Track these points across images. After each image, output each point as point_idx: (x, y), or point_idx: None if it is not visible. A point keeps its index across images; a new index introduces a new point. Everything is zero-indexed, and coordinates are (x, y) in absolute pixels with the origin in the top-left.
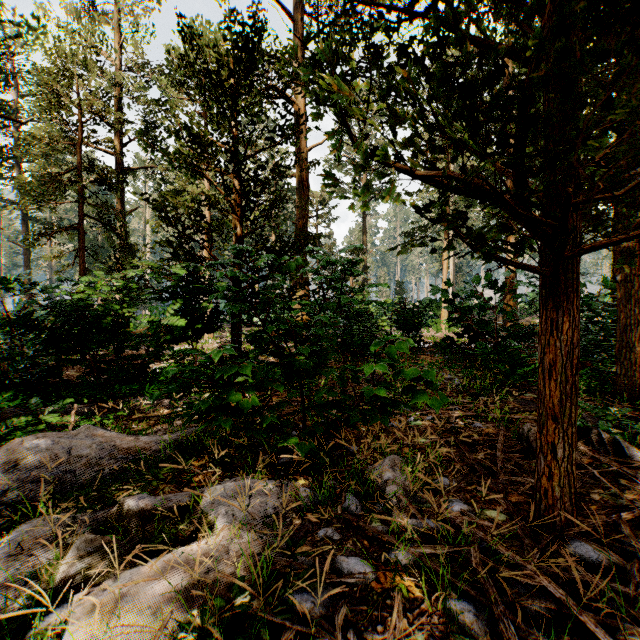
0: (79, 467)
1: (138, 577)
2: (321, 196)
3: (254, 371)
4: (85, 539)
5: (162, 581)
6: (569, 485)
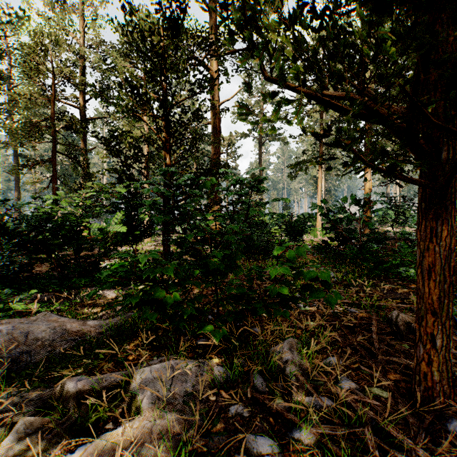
0: (35, 348)
1: None
2: (229, 139)
3: (176, 271)
4: (26, 421)
5: None
6: (446, 370)
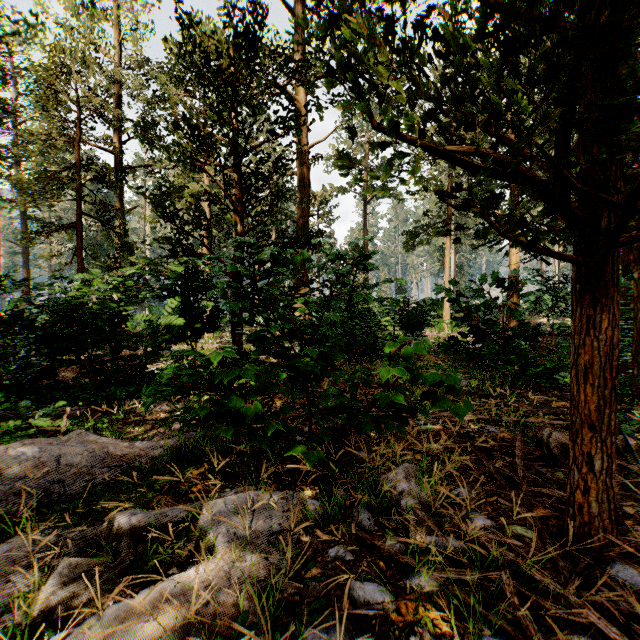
0: (68, 476)
1: (126, 613)
2: (322, 195)
3: (257, 373)
4: (69, 563)
5: (154, 615)
6: (607, 500)
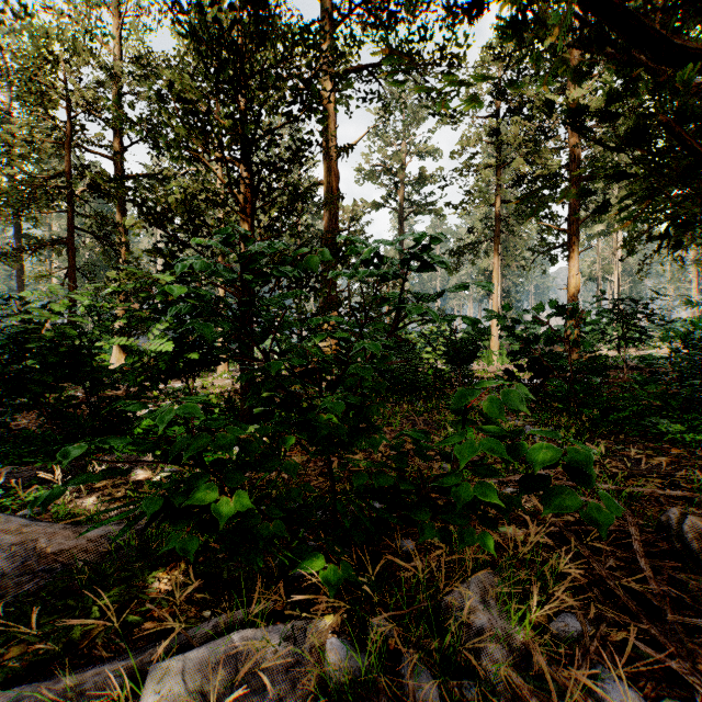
0: None
1: None
2: (353, 211)
3: (246, 441)
4: None
5: None
6: None
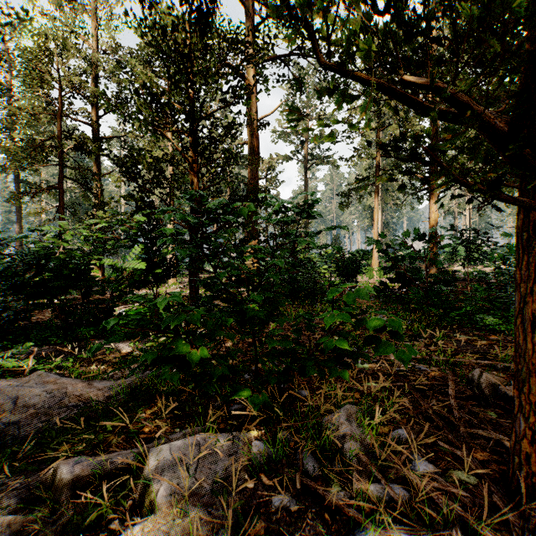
0: (25, 417)
1: None
2: (269, 162)
3: (204, 320)
4: (3, 520)
5: None
6: None
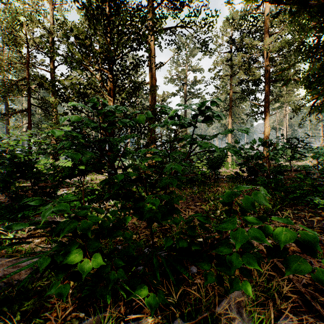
0: None
1: None
2: (163, 96)
3: (102, 221)
4: None
5: None
6: None
